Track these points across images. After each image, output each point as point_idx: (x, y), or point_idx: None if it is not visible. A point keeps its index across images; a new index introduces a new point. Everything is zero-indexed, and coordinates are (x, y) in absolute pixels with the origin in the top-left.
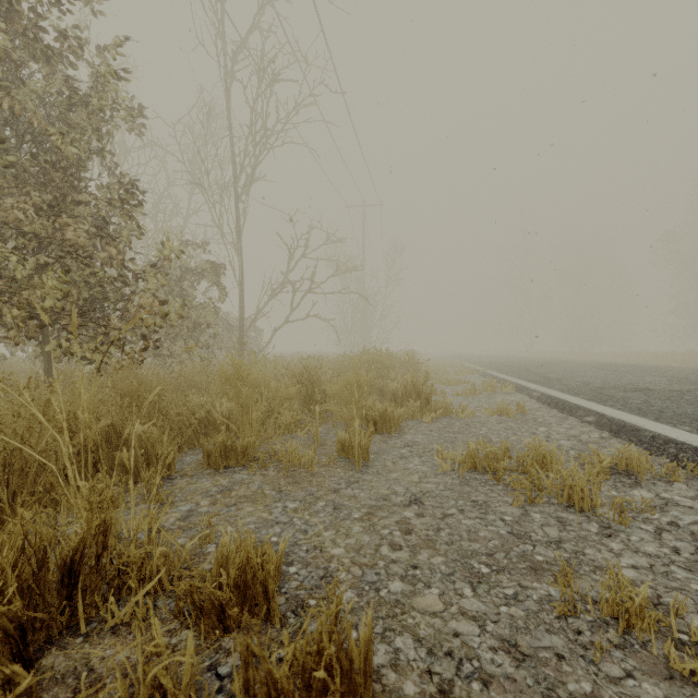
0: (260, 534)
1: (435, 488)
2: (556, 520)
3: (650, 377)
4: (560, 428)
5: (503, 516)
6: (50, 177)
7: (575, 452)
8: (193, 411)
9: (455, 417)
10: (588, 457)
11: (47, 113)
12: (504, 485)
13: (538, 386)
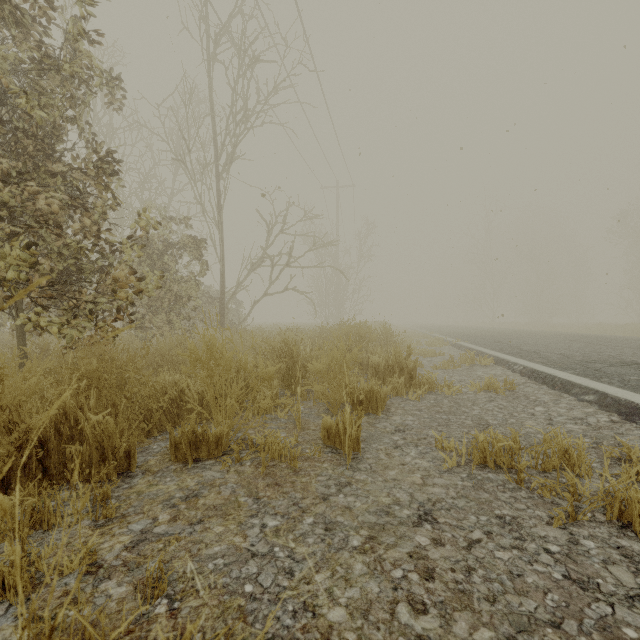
0: (229, 578)
1: (445, 493)
2: (619, 553)
3: (629, 350)
4: (558, 407)
5: (546, 544)
6: (22, 145)
7: (590, 440)
8: (165, 390)
9: (441, 393)
10: (616, 451)
11: (19, 80)
12: (527, 490)
13: (517, 359)
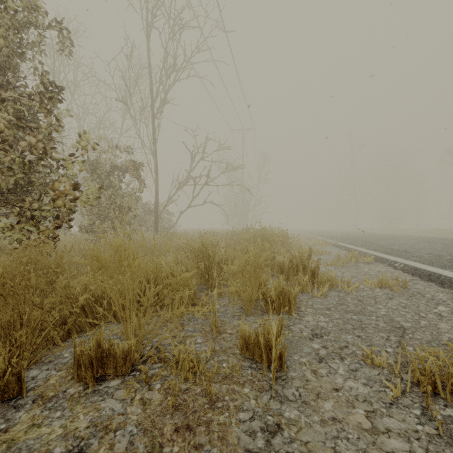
0: None
1: (411, 452)
2: None
3: None
4: None
5: None
6: None
7: None
8: (89, 290)
9: (340, 289)
10: None
11: None
12: None
13: (395, 257)
